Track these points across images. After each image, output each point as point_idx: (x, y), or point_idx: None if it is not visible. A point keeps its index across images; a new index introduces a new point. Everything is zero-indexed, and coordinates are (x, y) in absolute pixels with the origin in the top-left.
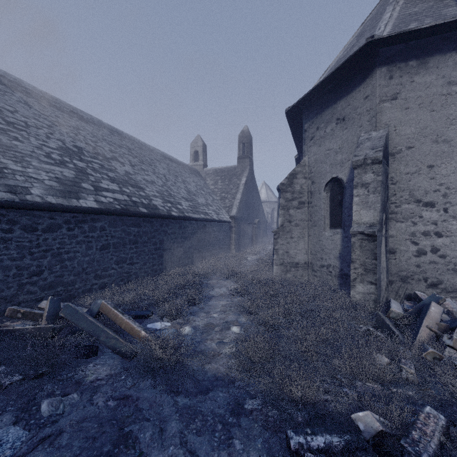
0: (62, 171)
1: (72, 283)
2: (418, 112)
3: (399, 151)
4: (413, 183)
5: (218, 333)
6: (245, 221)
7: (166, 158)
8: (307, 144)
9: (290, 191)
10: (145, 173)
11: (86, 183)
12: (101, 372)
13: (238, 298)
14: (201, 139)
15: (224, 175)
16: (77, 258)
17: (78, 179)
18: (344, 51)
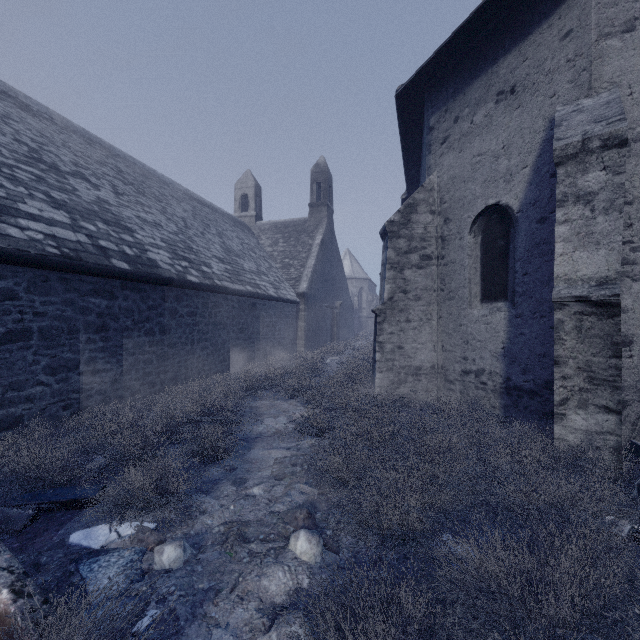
0: None
1: None
2: None
3: (639, 137)
4: None
5: (256, 558)
6: (322, 303)
7: (192, 198)
8: (435, 152)
9: (405, 235)
10: (143, 208)
11: None
12: None
13: (310, 442)
14: (252, 176)
15: (288, 231)
16: None
17: None
18: None
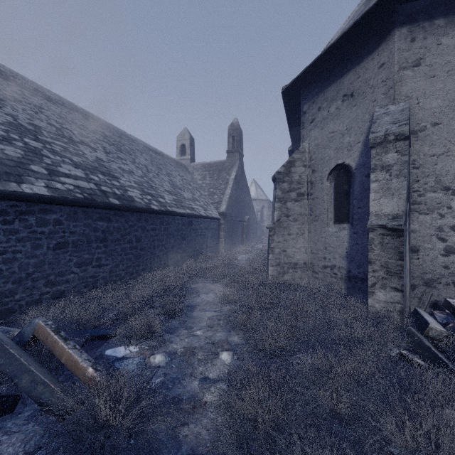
0: (3, 148)
1: (10, 294)
2: (446, 81)
3: (423, 129)
4: (440, 167)
5: (201, 362)
6: (235, 218)
7: (149, 149)
8: (306, 128)
9: (287, 180)
10: (122, 161)
11: (37, 165)
12: (2, 453)
13: (228, 308)
14: (188, 132)
15: (213, 169)
16: (18, 260)
17: (27, 160)
18: (349, 20)
